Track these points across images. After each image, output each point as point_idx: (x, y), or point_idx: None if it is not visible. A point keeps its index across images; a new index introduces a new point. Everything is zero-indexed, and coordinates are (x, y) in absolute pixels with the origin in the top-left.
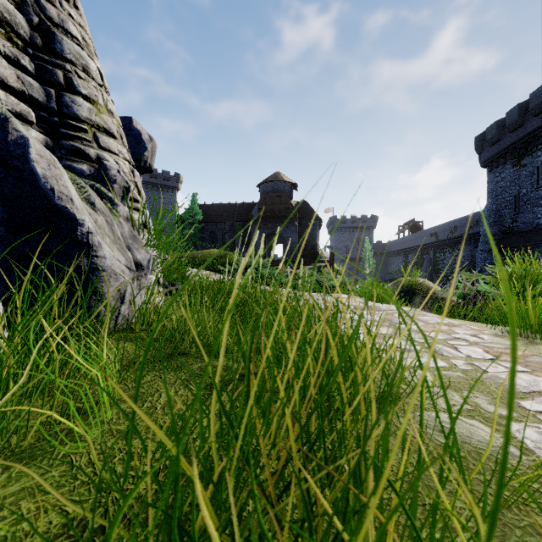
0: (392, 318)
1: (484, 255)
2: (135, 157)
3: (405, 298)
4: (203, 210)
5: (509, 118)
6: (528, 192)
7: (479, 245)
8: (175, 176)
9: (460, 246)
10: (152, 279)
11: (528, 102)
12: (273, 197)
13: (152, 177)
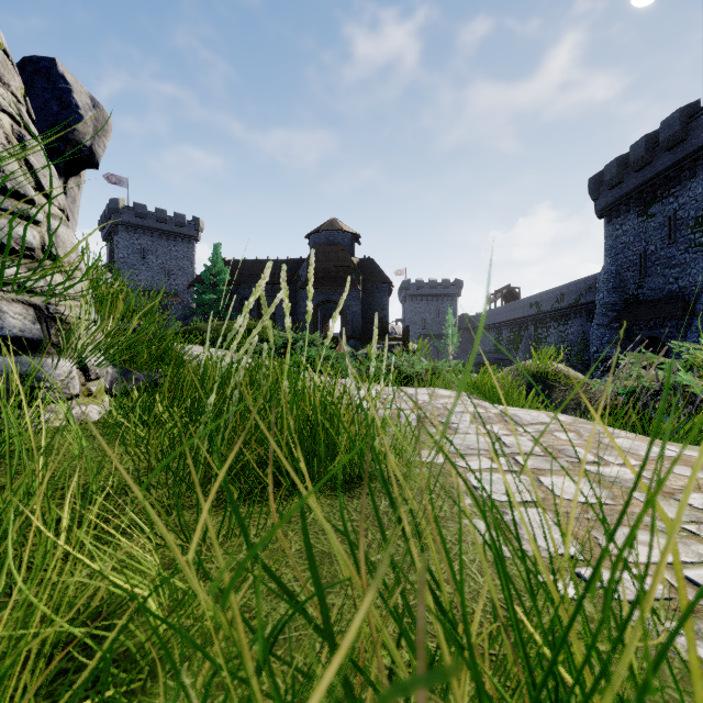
0: (559, 443)
1: (601, 331)
2: (56, 132)
3: (533, 393)
4: (232, 268)
5: (634, 153)
6: (658, 250)
7: (595, 317)
8: (193, 221)
9: (568, 320)
10: (63, 368)
11: (658, 133)
12: (328, 252)
13: (159, 221)
